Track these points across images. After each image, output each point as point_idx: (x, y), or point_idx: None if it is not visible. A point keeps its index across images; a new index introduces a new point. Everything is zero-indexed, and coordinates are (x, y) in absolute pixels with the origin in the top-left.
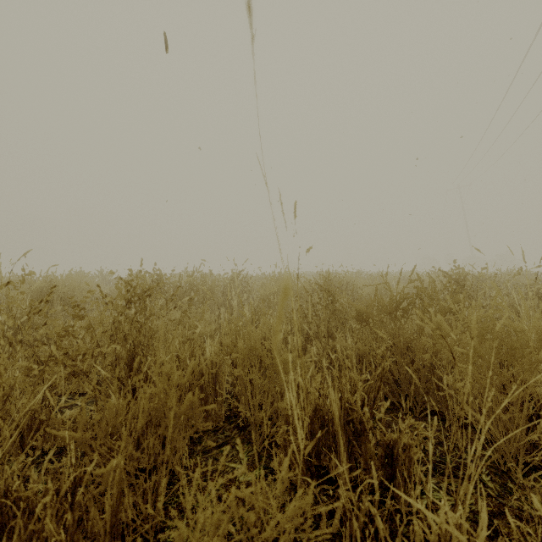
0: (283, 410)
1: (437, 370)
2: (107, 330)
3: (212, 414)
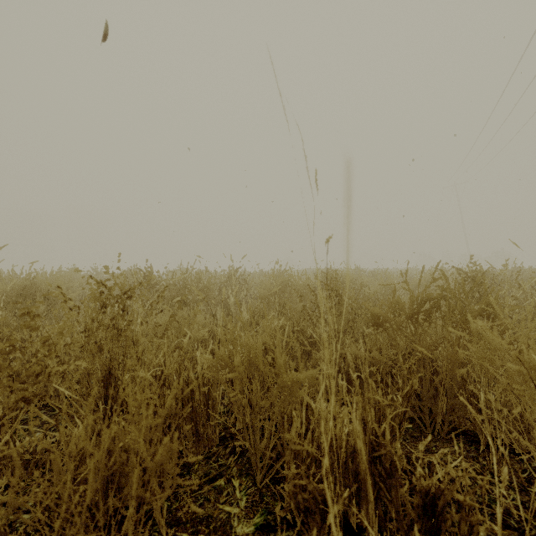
0: (291, 443)
1: (469, 385)
2: (72, 341)
3: (205, 437)
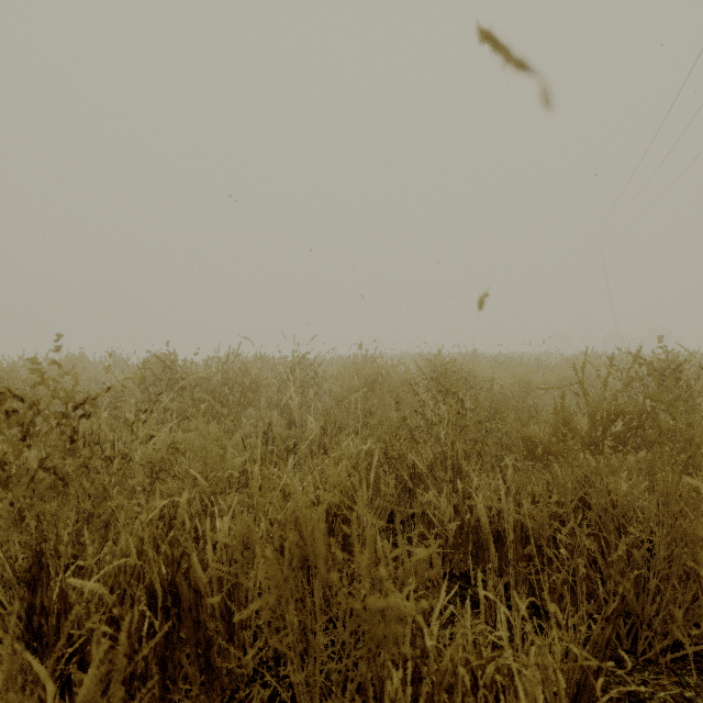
0: None
1: None
2: None
3: (224, 672)
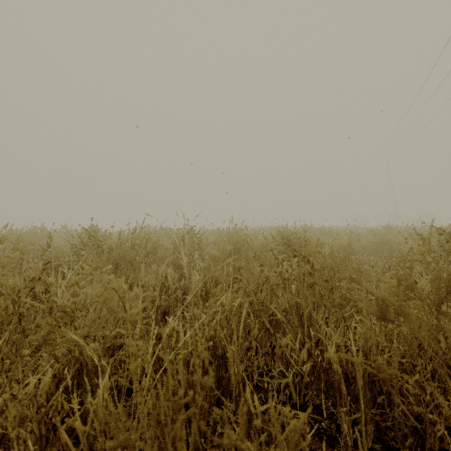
0: None
1: None
2: None
3: None
